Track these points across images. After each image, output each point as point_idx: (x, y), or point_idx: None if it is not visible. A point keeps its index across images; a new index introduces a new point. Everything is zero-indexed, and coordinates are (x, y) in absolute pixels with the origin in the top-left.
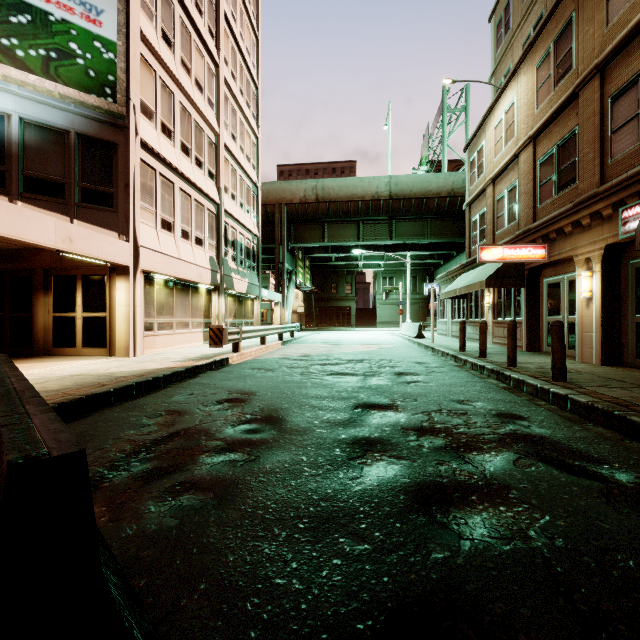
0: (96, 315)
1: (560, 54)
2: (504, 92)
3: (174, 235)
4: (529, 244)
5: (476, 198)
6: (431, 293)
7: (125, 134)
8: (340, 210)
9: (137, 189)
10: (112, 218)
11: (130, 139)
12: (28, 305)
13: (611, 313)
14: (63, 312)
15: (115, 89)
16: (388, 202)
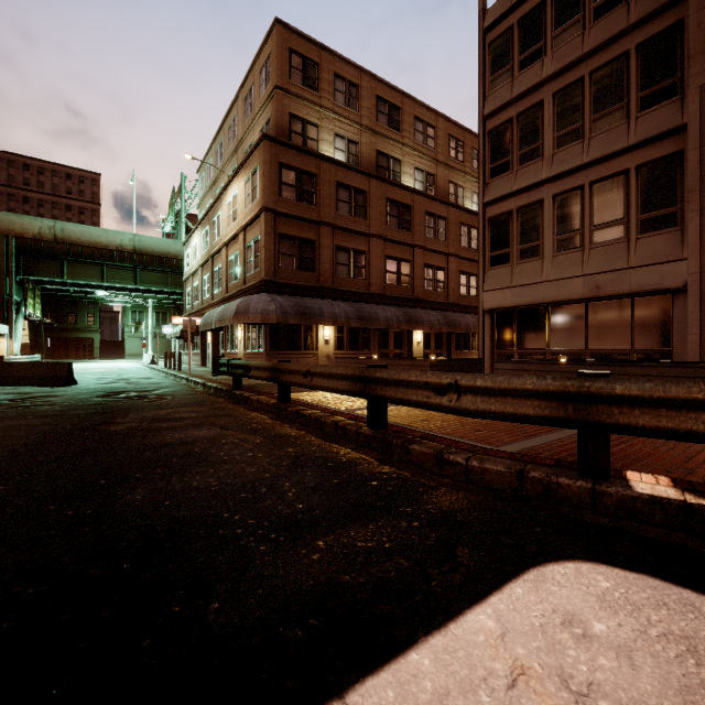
0: None
1: (207, 238)
2: (195, 231)
3: None
4: (196, 317)
5: (188, 279)
6: (157, 335)
7: None
8: (83, 253)
9: None
10: None
11: None
12: None
13: (216, 349)
14: None
15: None
16: (133, 255)
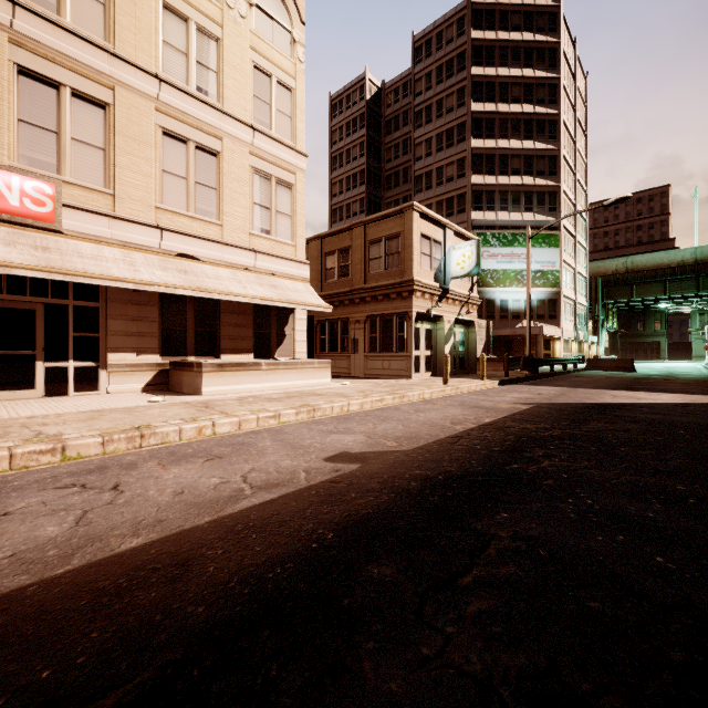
0: (546, 352)
1: None
2: None
3: (565, 321)
4: None
5: None
6: None
7: (559, 295)
8: (647, 276)
9: (562, 311)
10: (556, 322)
11: (561, 296)
12: (521, 349)
13: None
14: (534, 351)
15: (559, 284)
16: (693, 266)
